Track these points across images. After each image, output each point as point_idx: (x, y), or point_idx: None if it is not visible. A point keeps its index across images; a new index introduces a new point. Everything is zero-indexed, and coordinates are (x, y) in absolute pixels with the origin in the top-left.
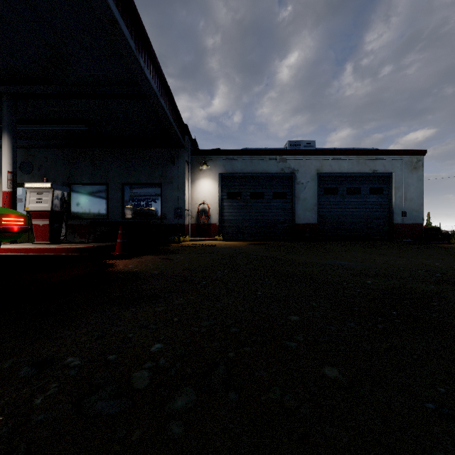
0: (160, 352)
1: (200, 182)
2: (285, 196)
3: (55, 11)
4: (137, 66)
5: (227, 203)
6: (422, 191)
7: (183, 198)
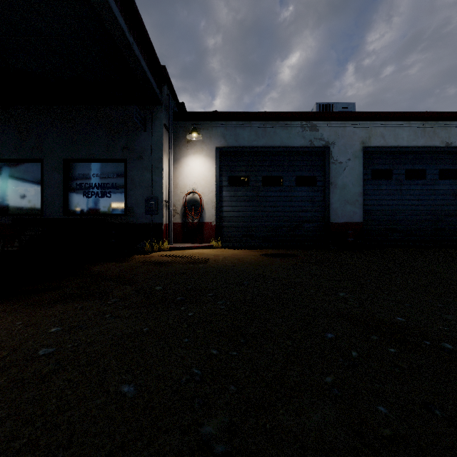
0: None
1: (187, 160)
2: (314, 182)
3: None
4: None
5: (228, 192)
6: None
7: (160, 183)
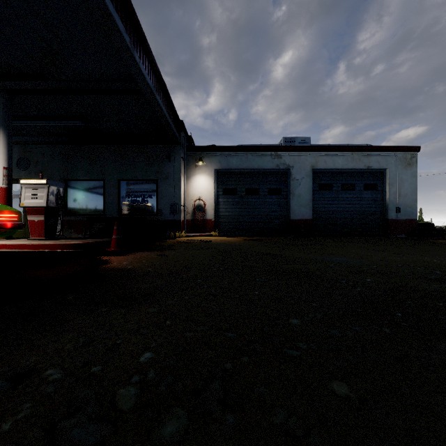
0: (149, 364)
1: (195, 178)
2: (280, 192)
3: (48, 5)
4: (132, 61)
5: (222, 199)
6: (416, 187)
7: (179, 194)
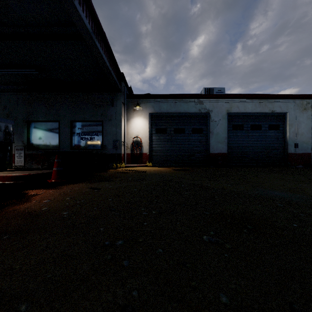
0: None
1: (134, 120)
2: (201, 131)
3: None
4: None
5: (155, 137)
6: (311, 127)
7: (120, 133)
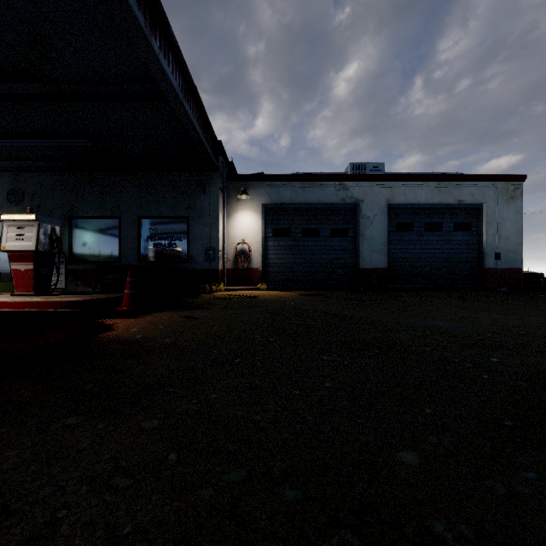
0: None
1: (238, 215)
2: (346, 233)
3: None
4: (149, 51)
5: (272, 242)
6: (521, 227)
7: (217, 236)
